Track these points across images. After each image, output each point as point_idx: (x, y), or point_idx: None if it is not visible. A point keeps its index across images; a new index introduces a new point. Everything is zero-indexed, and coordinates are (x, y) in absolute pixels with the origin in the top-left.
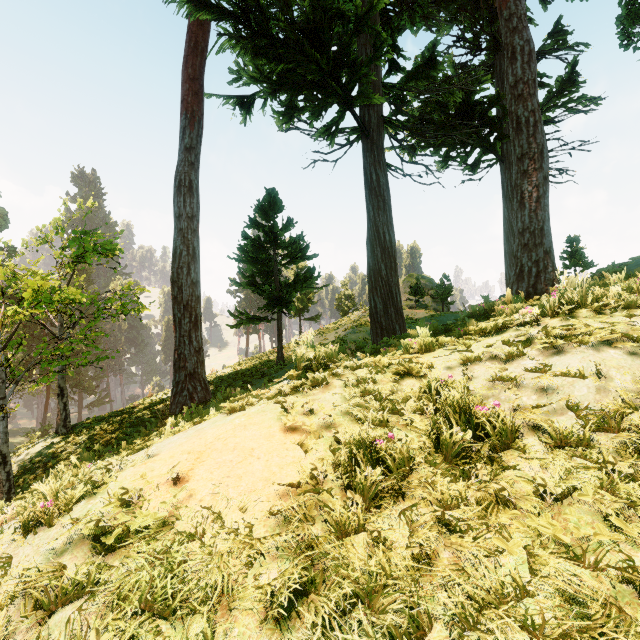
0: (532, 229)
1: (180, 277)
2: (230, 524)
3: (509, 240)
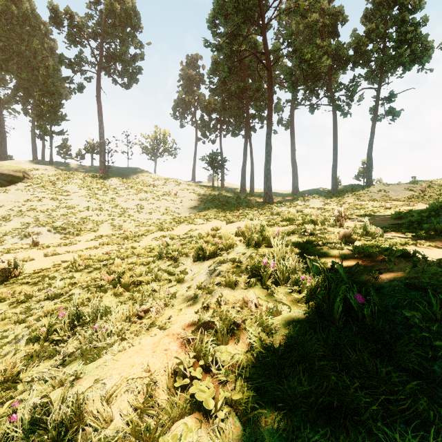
0: (4, 151)
1: None
2: None
3: None
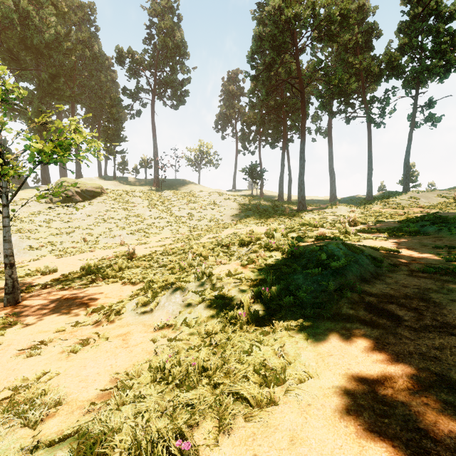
0: (79, 170)
1: None
2: None
3: (62, 168)
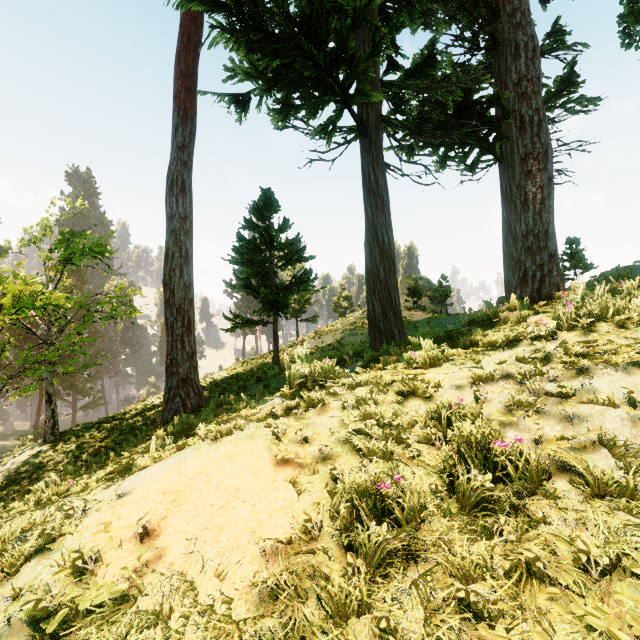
0: (536, 232)
1: (172, 280)
2: (205, 598)
3: (508, 241)
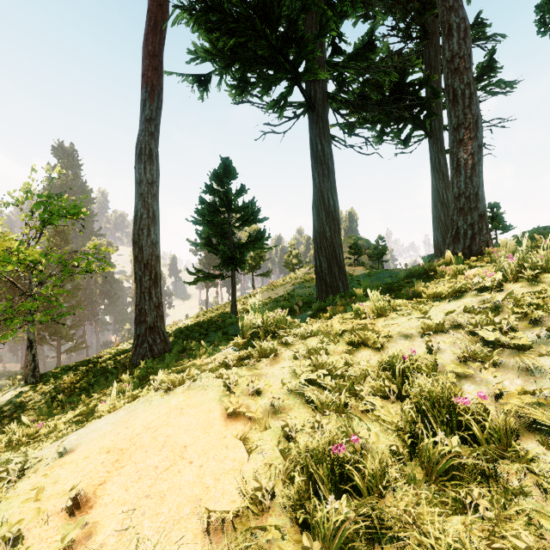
0: (467, 194)
1: (141, 238)
2: None
3: (437, 206)
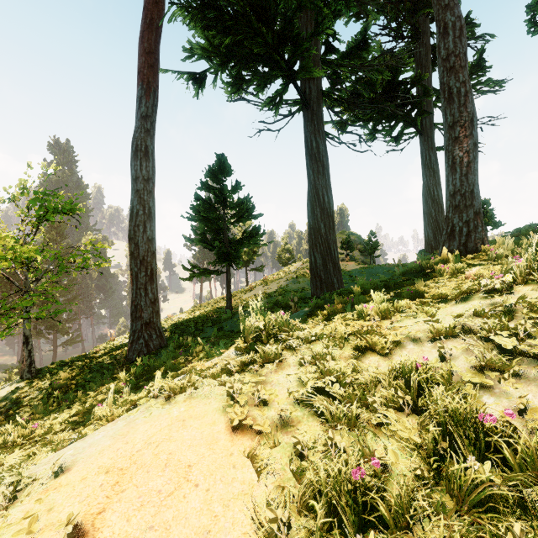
0: (463, 192)
1: (137, 234)
2: None
3: (427, 202)
